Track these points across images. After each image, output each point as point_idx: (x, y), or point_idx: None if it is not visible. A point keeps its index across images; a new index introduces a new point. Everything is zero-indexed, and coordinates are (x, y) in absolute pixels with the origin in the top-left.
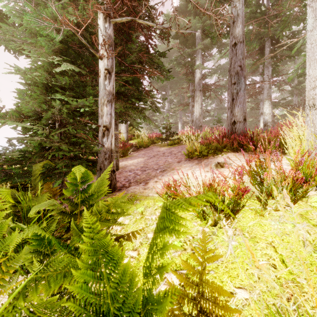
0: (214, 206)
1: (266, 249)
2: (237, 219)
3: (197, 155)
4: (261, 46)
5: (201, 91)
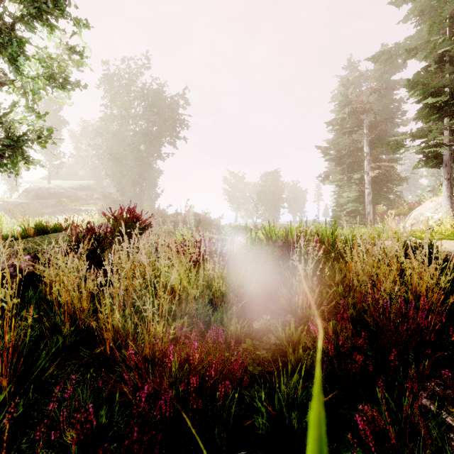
0: None
1: None
2: None
3: None
4: None
5: None
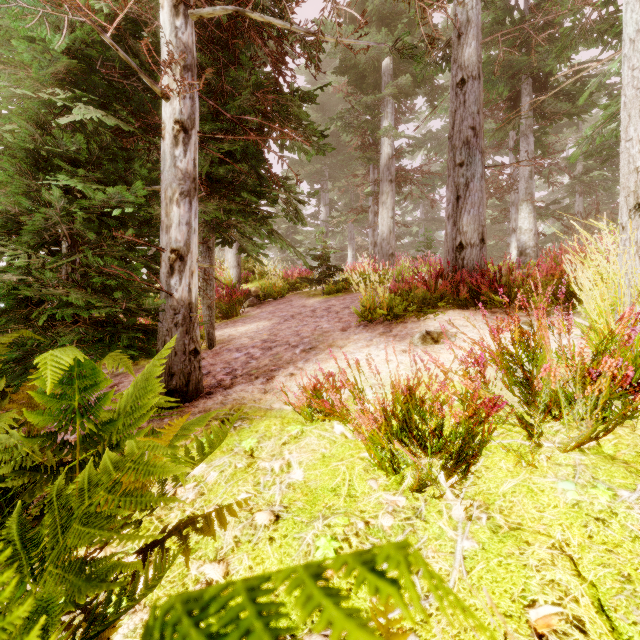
0: (418, 440)
1: (553, 568)
2: (475, 473)
3: (384, 316)
4: (514, 94)
5: (392, 182)
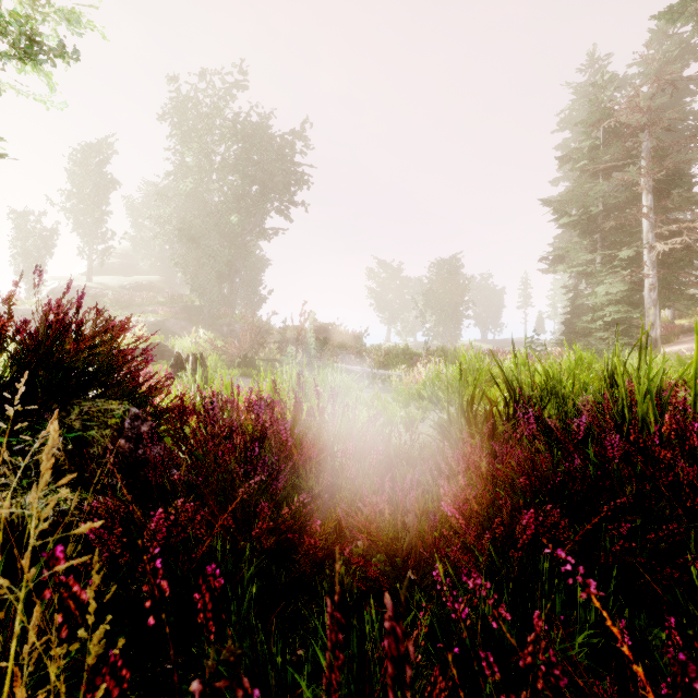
0: None
1: None
2: None
3: None
4: None
5: None
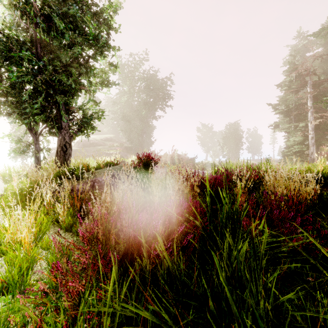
0: None
1: None
2: None
3: None
4: None
5: None
